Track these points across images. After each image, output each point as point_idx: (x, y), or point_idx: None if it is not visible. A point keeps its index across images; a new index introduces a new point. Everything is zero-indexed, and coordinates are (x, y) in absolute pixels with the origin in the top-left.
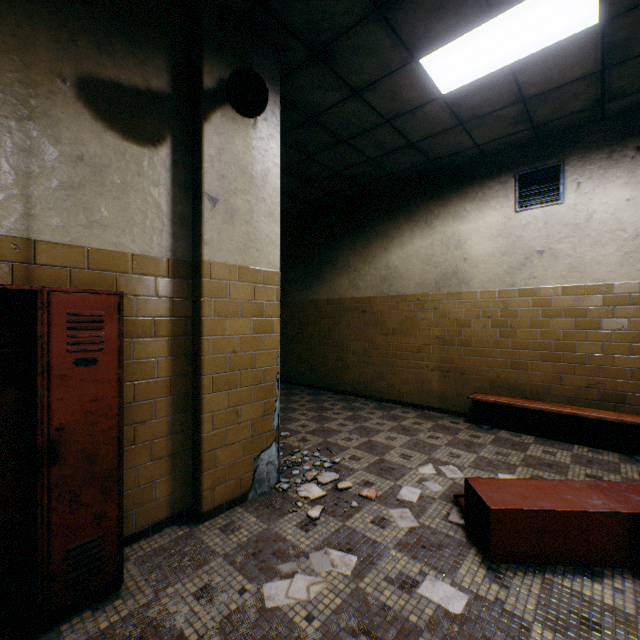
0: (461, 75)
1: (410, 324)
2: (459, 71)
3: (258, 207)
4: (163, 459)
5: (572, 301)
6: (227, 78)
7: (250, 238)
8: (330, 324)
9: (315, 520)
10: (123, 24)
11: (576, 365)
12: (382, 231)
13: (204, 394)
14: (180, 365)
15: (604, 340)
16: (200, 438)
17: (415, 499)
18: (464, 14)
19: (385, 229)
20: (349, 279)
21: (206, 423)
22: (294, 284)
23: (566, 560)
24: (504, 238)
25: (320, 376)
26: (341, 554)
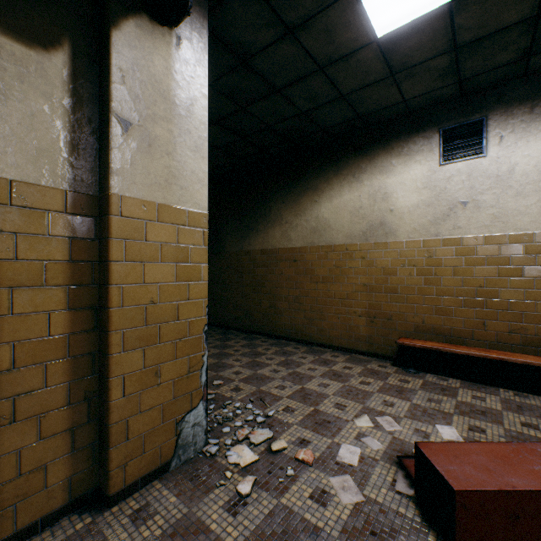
0: (399, 14)
1: (339, 272)
2: (397, 8)
3: (182, 139)
4: (58, 435)
5: (495, 250)
6: None
7: (172, 173)
8: (263, 273)
9: (245, 497)
10: None
11: (499, 311)
12: (312, 185)
13: (112, 353)
14: (83, 319)
15: (526, 287)
16: (107, 406)
17: (356, 462)
18: None
19: (315, 183)
20: (281, 230)
21: (115, 388)
22: (230, 235)
23: None
24: (429, 190)
25: (254, 321)
26: None
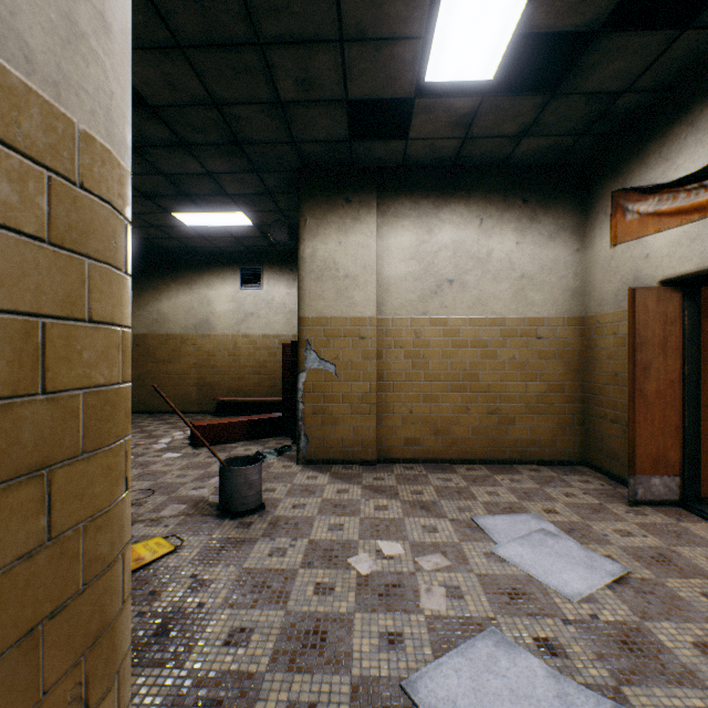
0: (198, 223)
1: (177, 355)
2: (196, 221)
3: None
4: None
5: (267, 342)
6: None
7: None
8: None
9: None
10: None
11: (268, 376)
12: (155, 285)
13: None
14: None
15: (279, 362)
16: None
17: (168, 441)
18: (193, 209)
19: (157, 284)
20: None
21: None
22: None
23: (226, 441)
24: (235, 303)
25: None
26: None
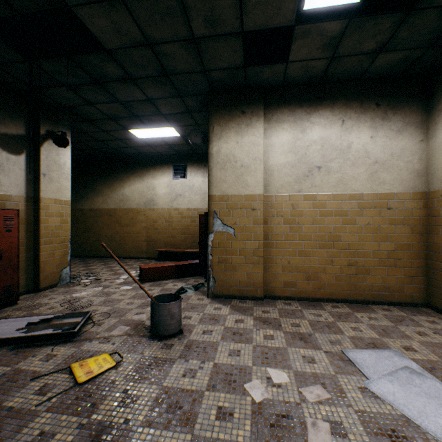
0: (145, 136)
1: (134, 221)
2: (144, 135)
3: (62, 176)
4: (23, 269)
5: (189, 213)
6: (50, 129)
7: (59, 188)
8: (92, 222)
9: (88, 285)
10: (9, 112)
11: (190, 235)
12: (121, 177)
13: (41, 245)
14: (29, 235)
15: (197, 226)
16: (39, 261)
17: (126, 277)
18: (141, 126)
19: (122, 177)
20: (103, 199)
21: (42, 256)
22: None
23: (162, 278)
24: (169, 188)
25: (86, 250)
26: (98, 288)
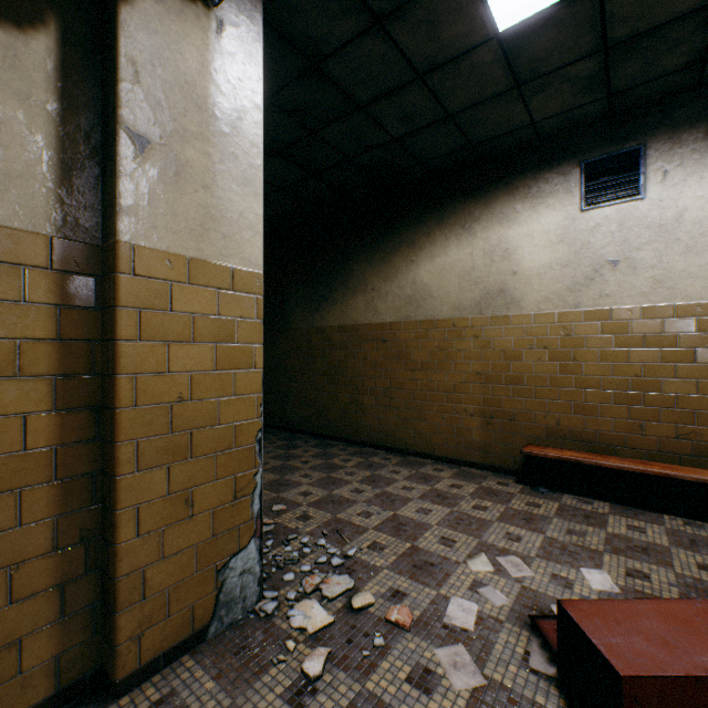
0: None
1: (443, 356)
2: None
3: (225, 167)
4: (39, 595)
5: (656, 326)
6: None
7: (211, 214)
8: (342, 357)
9: (315, 681)
10: None
11: (662, 409)
12: (408, 239)
13: (120, 474)
14: (77, 424)
15: (700, 376)
16: (113, 552)
17: (472, 624)
18: None
19: (411, 236)
20: (366, 300)
21: (125, 524)
22: (297, 307)
23: None
24: (566, 245)
25: (329, 422)
26: None
